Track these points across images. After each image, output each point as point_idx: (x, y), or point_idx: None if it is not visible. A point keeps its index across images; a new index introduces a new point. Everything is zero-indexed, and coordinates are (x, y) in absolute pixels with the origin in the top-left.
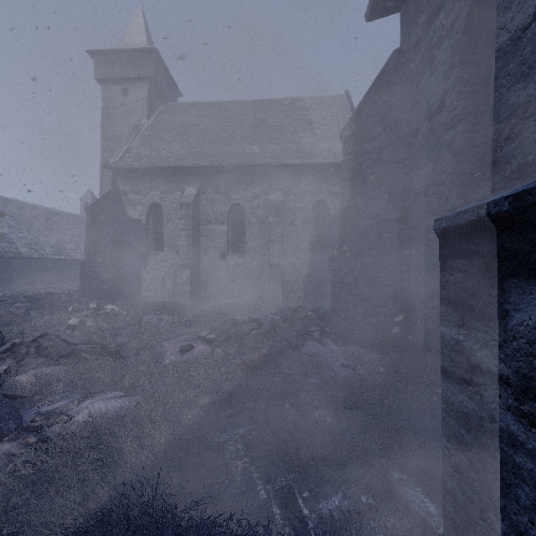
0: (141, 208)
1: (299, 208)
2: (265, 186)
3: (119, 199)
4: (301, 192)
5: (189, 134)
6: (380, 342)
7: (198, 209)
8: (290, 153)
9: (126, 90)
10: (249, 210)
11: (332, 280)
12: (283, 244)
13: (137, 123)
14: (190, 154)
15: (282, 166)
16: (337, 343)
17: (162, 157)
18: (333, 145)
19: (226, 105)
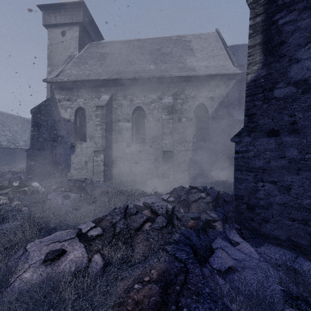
0: (70, 111)
1: (184, 109)
2: (159, 93)
3: (55, 105)
4: (186, 97)
5: (106, 59)
6: (310, 245)
7: (111, 111)
8: (177, 69)
9: (64, 32)
10: (147, 111)
11: (235, 163)
12: (173, 136)
13: (71, 54)
14: (105, 72)
15: (172, 78)
16: (246, 238)
17: (86, 74)
18: (210, 63)
19: (132, 41)
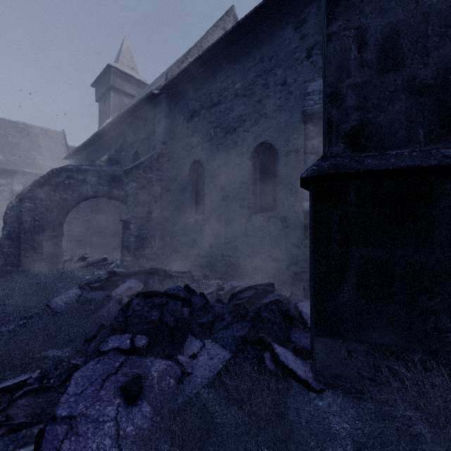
0: None
1: None
2: (9, 180)
3: None
4: None
5: None
6: None
7: None
8: (27, 164)
9: None
10: None
11: None
12: None
13: None
14: None
15: (22, 171)
16: None
17: None
18: (55, 164)
19: None
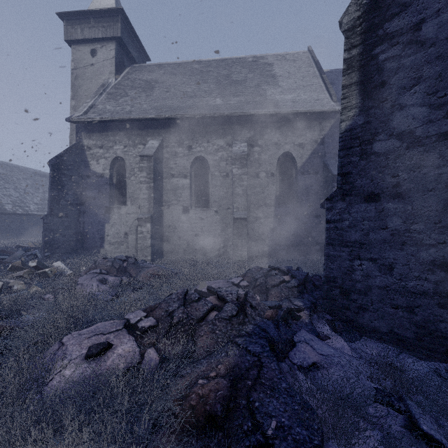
0: (104, 163)
1: (264, 160)
2: (228, 138)
3: (83, 154)
4: (265, 143)
5: (154, 90)
6: (416, 337)
7: (161, 162)
8: (254, 104)
9: (95, 50)
10: (212, 163)
11: (325, 235)
12: (247, 198)
13: (104, 82)
14: (153, 108)
15: (246, 117)
16: (339, 331)
17: (126, 111)
18: (299, 95)
19: (191, 64)
